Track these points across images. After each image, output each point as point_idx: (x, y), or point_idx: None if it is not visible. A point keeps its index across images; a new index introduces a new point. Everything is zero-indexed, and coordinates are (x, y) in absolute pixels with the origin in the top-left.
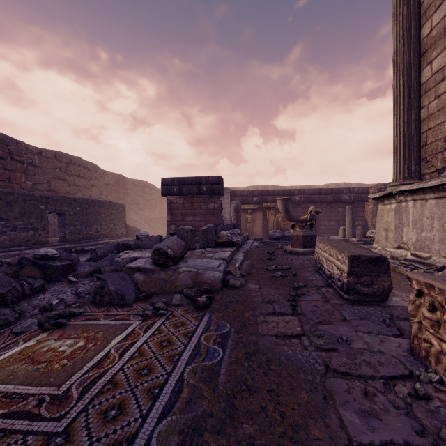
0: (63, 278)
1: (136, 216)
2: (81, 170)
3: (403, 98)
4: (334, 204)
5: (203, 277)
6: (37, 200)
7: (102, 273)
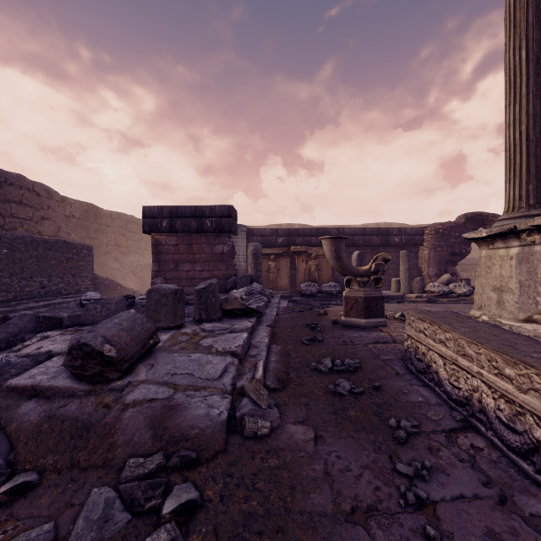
0: None
1: (115, 262)
2: (23, 194)
3: (527, 77)
4: (381, 248)
5: (181, 418)
6: None
7: None
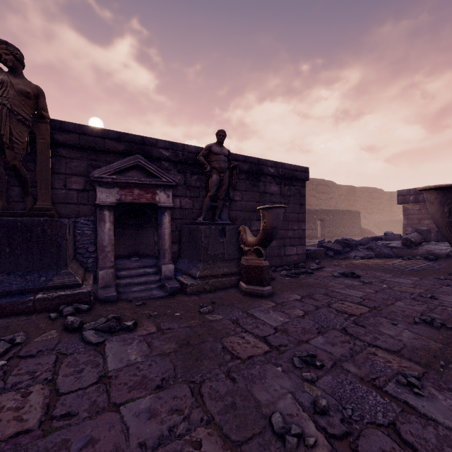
0: (355, 249)
1: (364, 220)
2: (324, 188)
3: None
4: None
5: (434, 251)
6: (313, 213)
7: (371, 249)
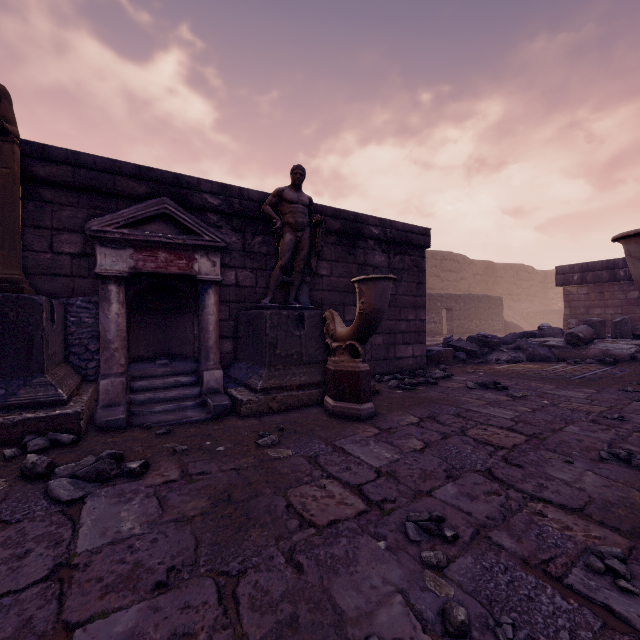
0: (497, 349)
1: (508, 310)
2: (451, 264)
3: None
4: None
5: (612, 351)
6: (436, 299)
7: (520, 350)
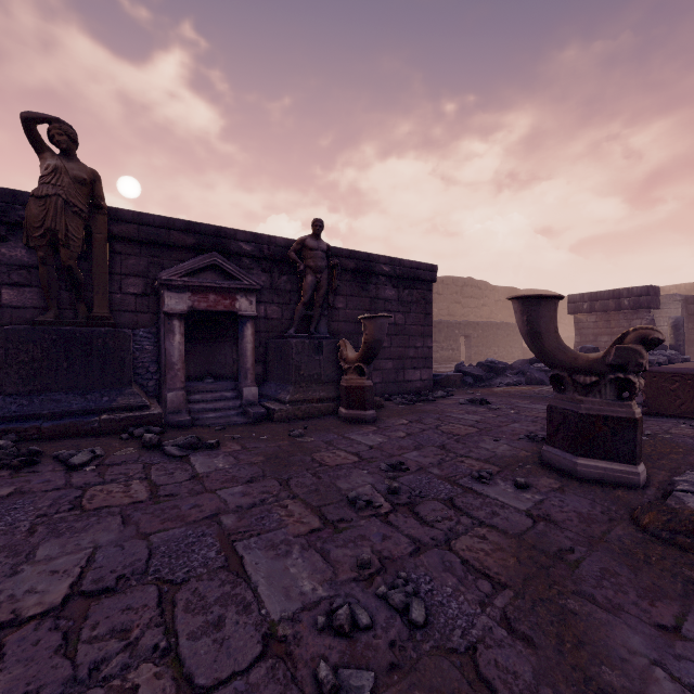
0: (502, 374)
1: None
2: (472, 291)
3: None
4: None
5: None
6: (454, 326)
7: (523, 375)
